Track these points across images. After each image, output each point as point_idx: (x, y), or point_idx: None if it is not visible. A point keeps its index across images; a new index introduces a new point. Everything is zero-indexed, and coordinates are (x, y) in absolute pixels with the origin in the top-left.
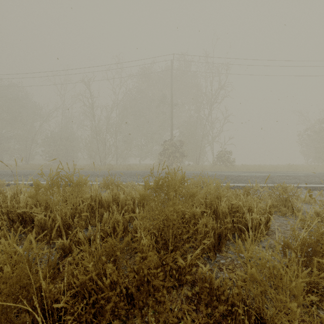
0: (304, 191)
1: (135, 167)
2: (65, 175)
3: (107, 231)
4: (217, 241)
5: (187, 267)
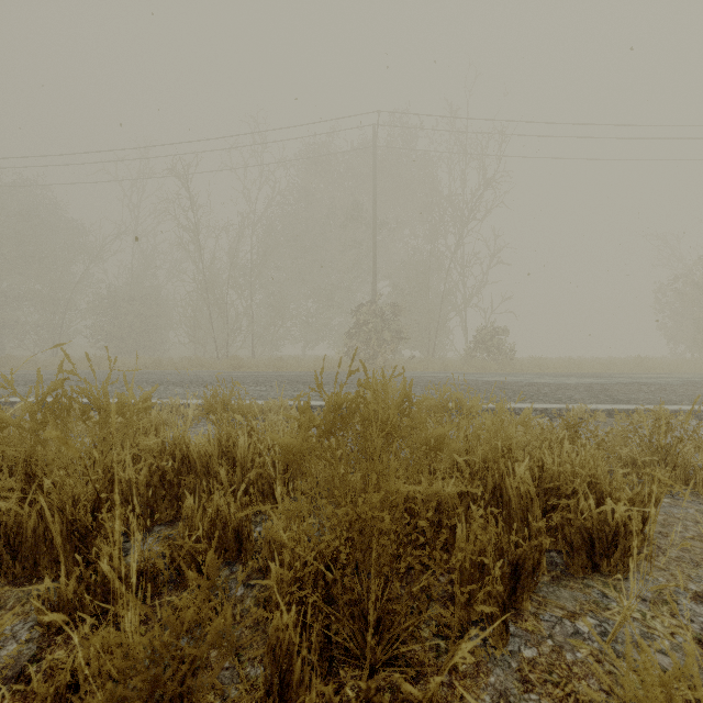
0: (691, 422)
1: (293, 364)
2: (82, 388)
3: (192, 548)
4: (508, 583)
5: (426, 699)
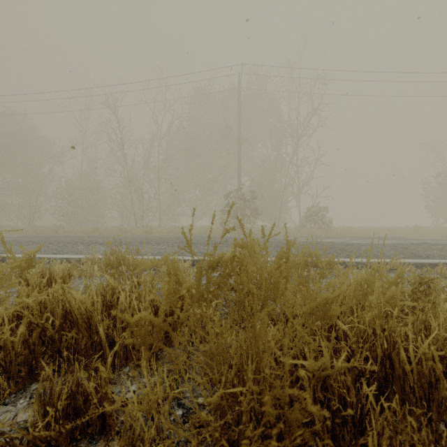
0: None
1: (185, 231)
2: None
3: (37, 438)
4: None
5: None
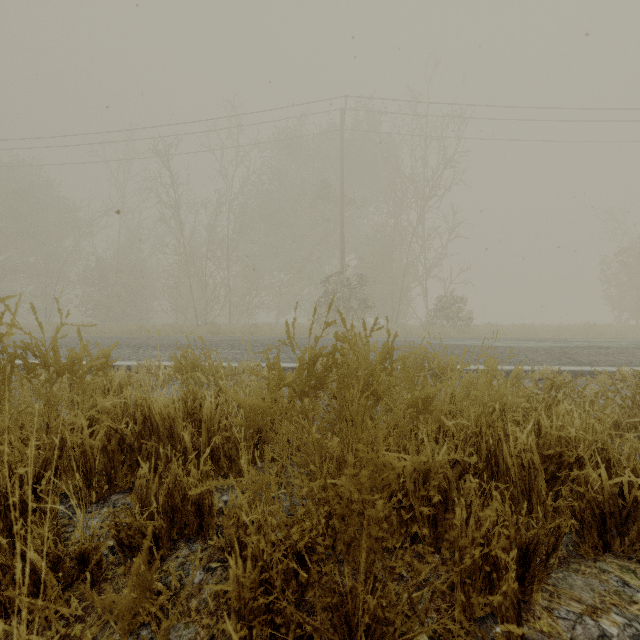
0: None
1: (266, 330)
2: (27, 343)
3: (143, 526)
4: (515, 571)
5: None
